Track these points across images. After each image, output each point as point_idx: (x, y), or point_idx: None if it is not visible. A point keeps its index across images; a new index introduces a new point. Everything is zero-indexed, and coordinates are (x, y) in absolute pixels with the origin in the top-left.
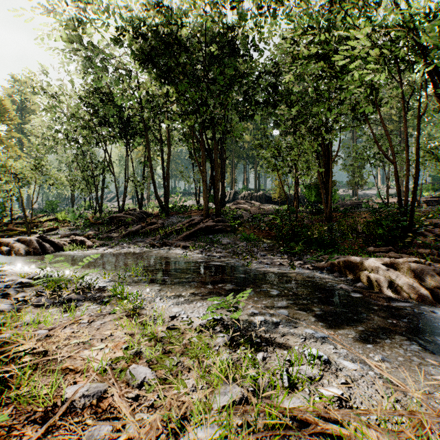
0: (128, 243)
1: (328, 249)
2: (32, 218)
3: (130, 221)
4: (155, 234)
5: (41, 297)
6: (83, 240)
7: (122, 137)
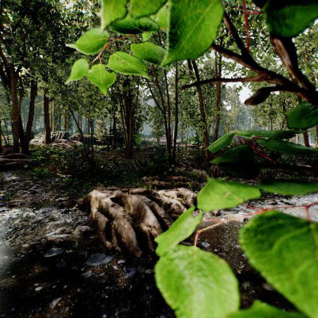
0: None
1: (110, 181)
2: None
3: None
4: None
5: None
6: None
7: None
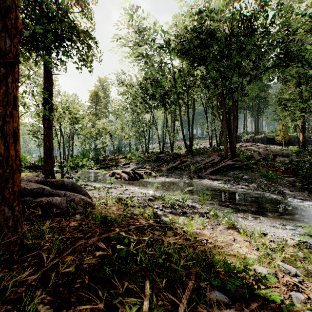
0: (174, 175)
1: None
2: (112, 157)
3: (168, 159)
4: (189, 169)
5: (172, 209)
6: (150, 172)
7: (163, 105)
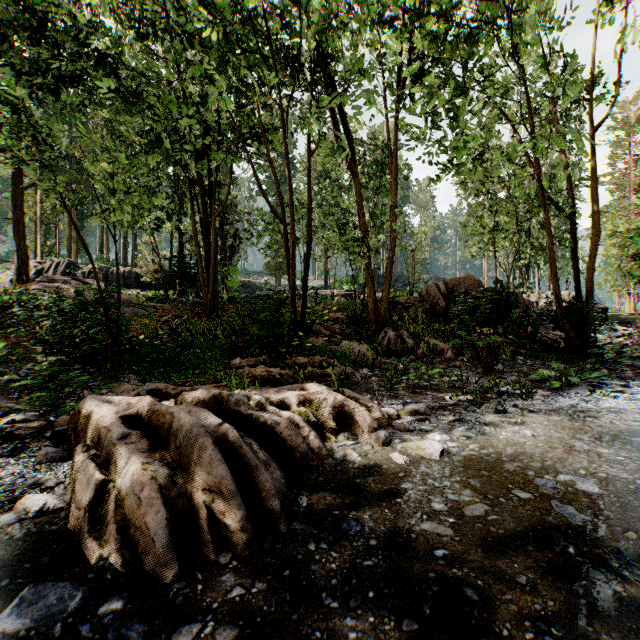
0: None
1: (157, 369)
2: None
3: None
4: None
5: None
6: None
7: None
